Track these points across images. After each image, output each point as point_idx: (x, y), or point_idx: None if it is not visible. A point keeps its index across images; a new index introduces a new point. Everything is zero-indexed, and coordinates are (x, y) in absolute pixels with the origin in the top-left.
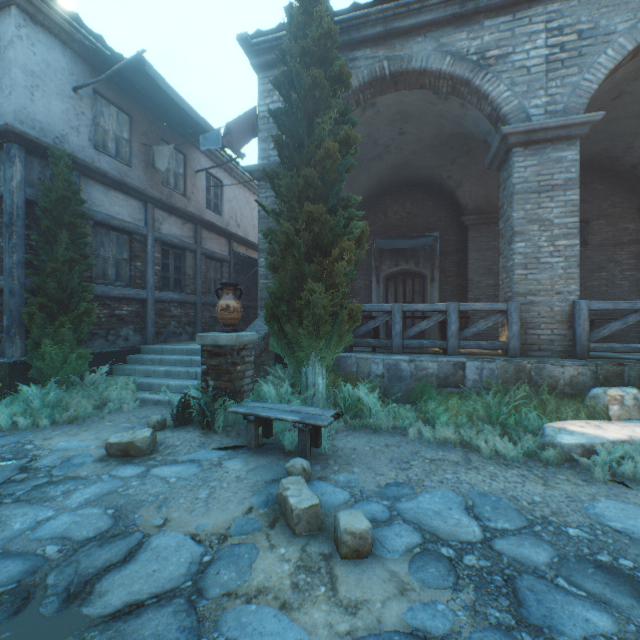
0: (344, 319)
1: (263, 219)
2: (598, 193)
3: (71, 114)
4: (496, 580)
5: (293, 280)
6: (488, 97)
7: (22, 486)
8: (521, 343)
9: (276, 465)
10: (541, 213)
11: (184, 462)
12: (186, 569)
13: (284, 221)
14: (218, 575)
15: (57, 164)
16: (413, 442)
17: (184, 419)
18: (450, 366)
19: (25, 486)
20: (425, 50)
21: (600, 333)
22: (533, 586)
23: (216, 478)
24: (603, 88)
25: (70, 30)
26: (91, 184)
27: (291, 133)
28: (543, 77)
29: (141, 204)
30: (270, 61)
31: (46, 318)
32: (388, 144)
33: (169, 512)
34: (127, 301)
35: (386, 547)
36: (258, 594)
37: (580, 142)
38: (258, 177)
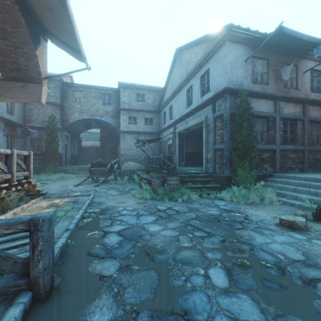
0: None
1: None
2: None
3: (243, 72)
4: None
5: None
6: None
7: (249, 225)
8: None
9: None
10: None
11: None
12: None
13: None
14: None
15: (241, 96)
16: None
17: (319, 217)
18: None
19: (250, 225)
20: None
21: None
22: None
23: None
24: None
25: (244, 37)
26: (251, 99)
27: None
28: None
29: (272, 102)
30: None
31: (238, 159)
32: None
33: None
34: (265, 151)
35: None
36: None
37: None
38: None
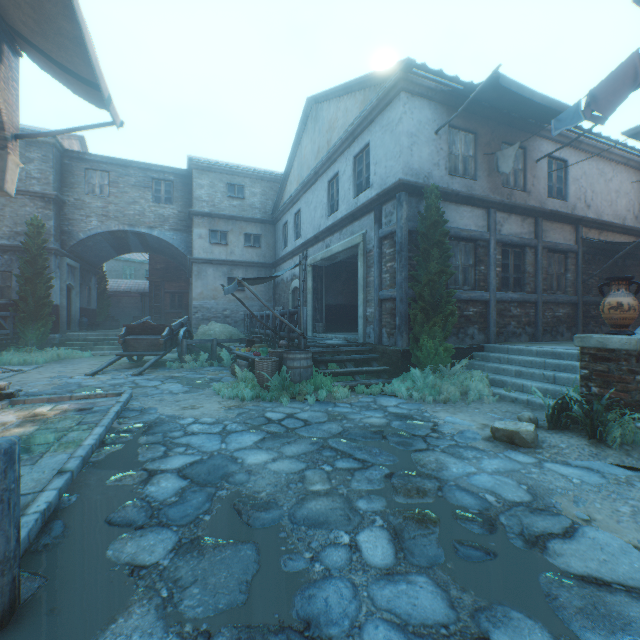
0: None
1: None
2: None
3: (433, 154)
4: None
5: None
6: None
7: (439, 442)
8: None
9: None
10: None
11: (578, 467)
12: None
13: None
14: None
15: (428, 198)
16: None
17: (558, 423)
18: None
19: (441, 443)
20: None
21: None
22: None
23: (632, 497)
24: None
25: (434, 86)
26: (446, 206)
27: None
28: None
29: (483, 211)
30: None
31: (423, 319)
32: None
33: (587, 511)
34: (472, 303)
35: None
36: None
37: None
38: None
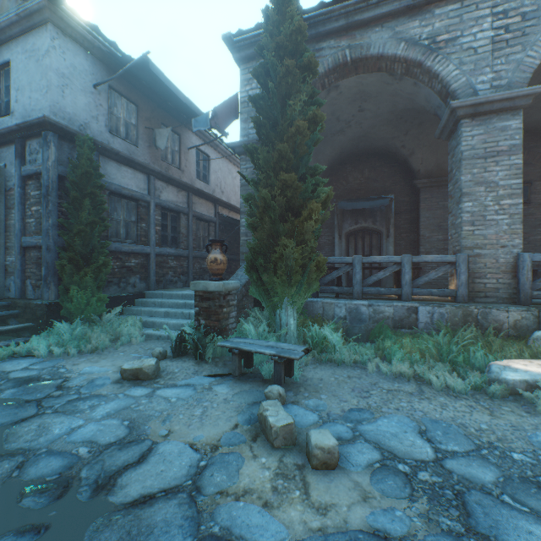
0: (312, 270)
1: (243, 186)
2: (540, 156)
3: (92, 106)
4: (447, 494)
5: (269, 237)
6: (438, 76)
7: (59, 400)
8: (468, 291)
9: (256, 390)
10: (487, 176)
11: (182, 386)
12: (187, 471)
13: (262, 188)
14: (212, 477)
15: (82, 146)
16: (372, 375)
17: (181, 351)
18: (404, 310)
19: (61, 401)
20: (382, 38)
21: None
22: (480, 501)
23: (208, 399)
24: None
25: (91, 39)
26: (107, 161)
27: (267, 114)
28: (489, 56)
29: (145, 176)
30: (249, 55)
31: (74, 269)
32: (349, 120)
33: (171, 425)
34: (134, 255)
35: (350, 461)
36: (245, 494)
37: (524, 111)
38: (239, 152)
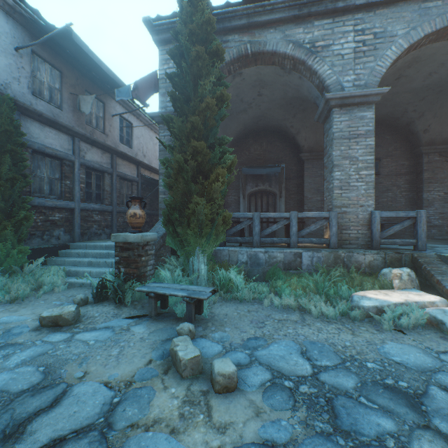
0: (219, 223)
1: (162, 151)
2: (386, 141)
3: (13, 67)
4: (321, 401)
5: (183, 195)
6: (317, 73)
7: None
8: (338, 239)
9: (170, 328)
10: (351, 152)
11: (101, 329)
12: (100, 409)
13: (176, 153)
14: (124, 412)
15: (1, 105)
16: (267, 308)
17: (102, 297)
18: (292, 255)
19: None
20: (275, 38)
21: (387, 232)
22: (345, 404)
23: (125, 339)
24: (389, 72)
25: (12, 4)
26: (29, 121)
27: (182, 90)
28: (352, 62)
29: (70, 138)
30: (167, 38)
31: None
32: (250, 102)
33: (88, 367)
34: (59, 210)
35: (247, 383)
36: (154, 424)
37: (375, 107)
38: (158, 121)
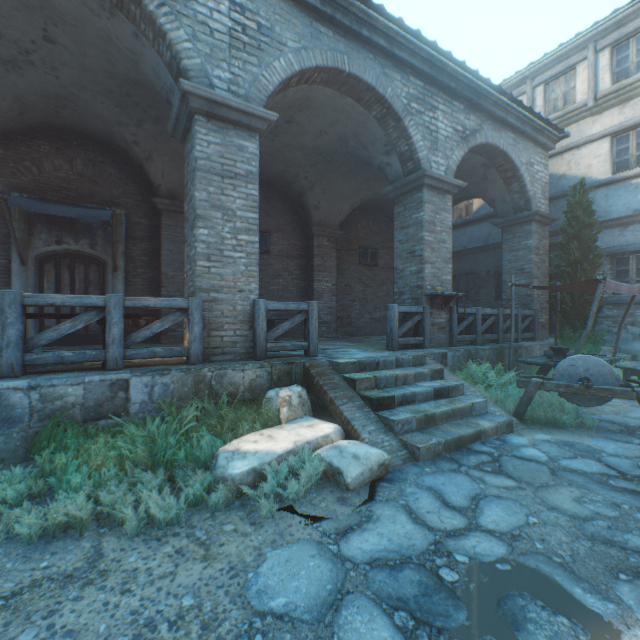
0: None
1: None
2: (278, 210)
3: None
4: None
5: None
6: (167, 36)
7: None
8: (205, 347)
9: None
10: (225, 200)
11: None
12: None
13: None
14: None
15: None
16: None
17: None
18: (106, 387)
19: None
20: None
21: (276, 333)
22: None
23: None
24: (279, 103)
25: None
26: None
27: None
28: (227, 50)
29: None
30: None
31: None
32: (27, 47)
33: None
34: None
35: None
36: None
37: (265, 156)
38: None
